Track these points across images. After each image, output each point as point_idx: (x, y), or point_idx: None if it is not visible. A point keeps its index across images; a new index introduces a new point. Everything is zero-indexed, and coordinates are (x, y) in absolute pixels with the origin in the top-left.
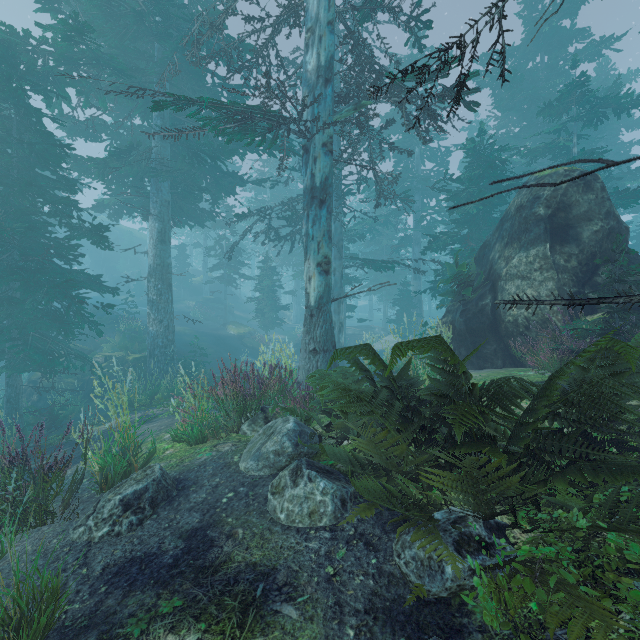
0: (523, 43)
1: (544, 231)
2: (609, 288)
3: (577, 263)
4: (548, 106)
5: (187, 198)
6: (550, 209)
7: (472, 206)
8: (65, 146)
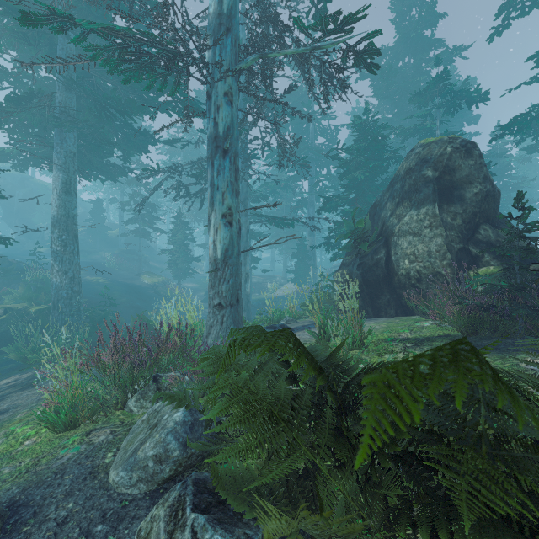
0: (395, 45)
1: (433, 191)
2: (489, 244)
3: (462, 221)
4: (418, 94)
5: (96, 152)
6: (437, 172)
7: (360, 173)
8: None
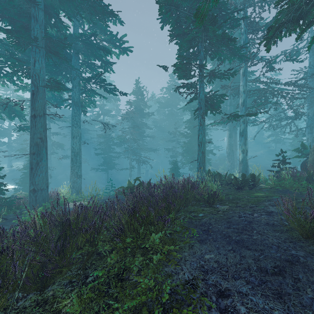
0: None
1: None
2: None
3: None
4: None
5: None
6: None
7: None
8: None
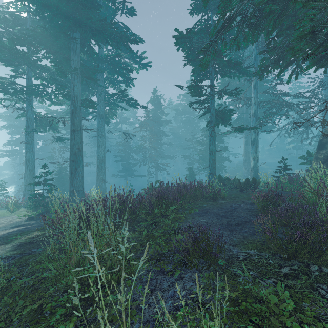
0: None
1: (317, 145)
2: None
3: (323, 156)
4: None
5: None
6: (321, 138)
7: None
8: (218, 131)
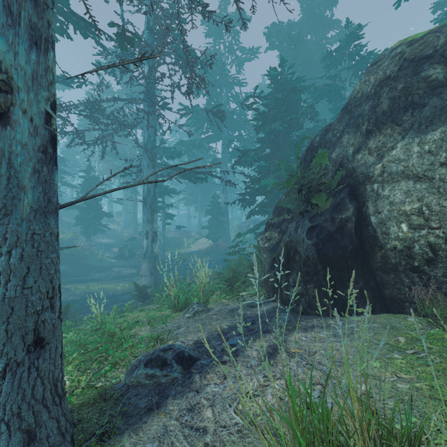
0: (299, 22)
1: None
2: None
3: None
4: (329, 54)
5: None
6: None
7: (278, 124)
8: None
